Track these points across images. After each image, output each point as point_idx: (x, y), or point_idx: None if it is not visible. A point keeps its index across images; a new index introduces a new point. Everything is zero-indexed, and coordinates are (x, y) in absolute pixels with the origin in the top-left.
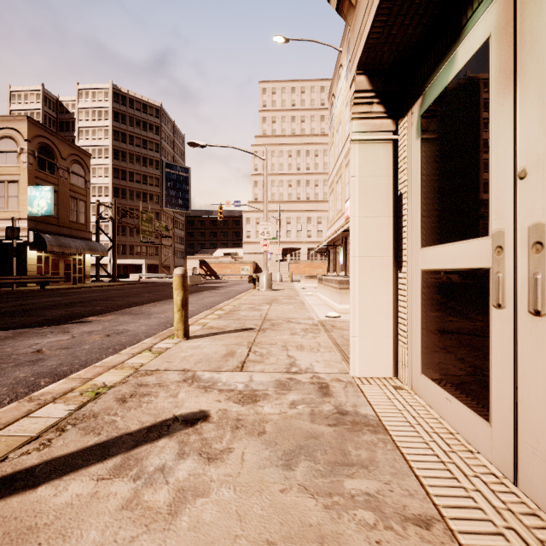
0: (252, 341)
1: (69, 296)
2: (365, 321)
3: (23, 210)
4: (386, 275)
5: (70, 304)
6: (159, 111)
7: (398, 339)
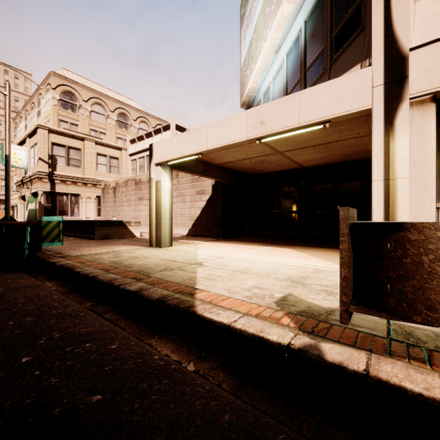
0: None
1: None
2: None
3: None
4: (23, 219)
5: None
6: None
7: None
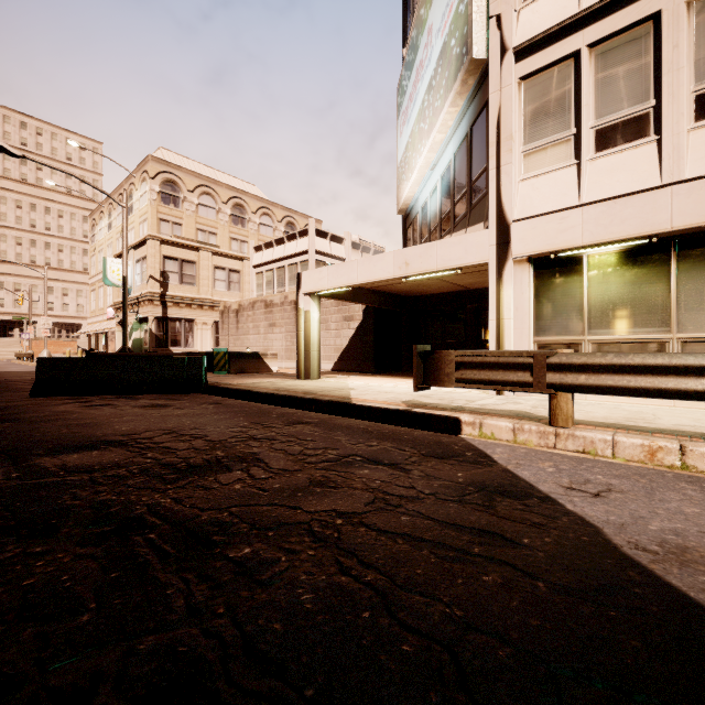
0: None
1: None
2: None
3: None
4: None
5: None
6: None
7: None
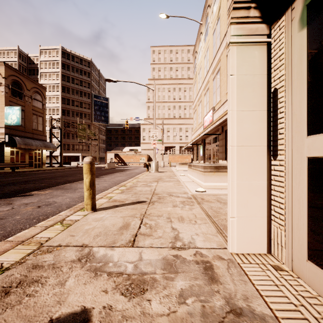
0: (144, 213)
1: (28, 176)
2: (242, 203)
3: (1, 121)
4: (260, 162)
5: (25, 182)
6: (90, 63)
7: (272, 219)
